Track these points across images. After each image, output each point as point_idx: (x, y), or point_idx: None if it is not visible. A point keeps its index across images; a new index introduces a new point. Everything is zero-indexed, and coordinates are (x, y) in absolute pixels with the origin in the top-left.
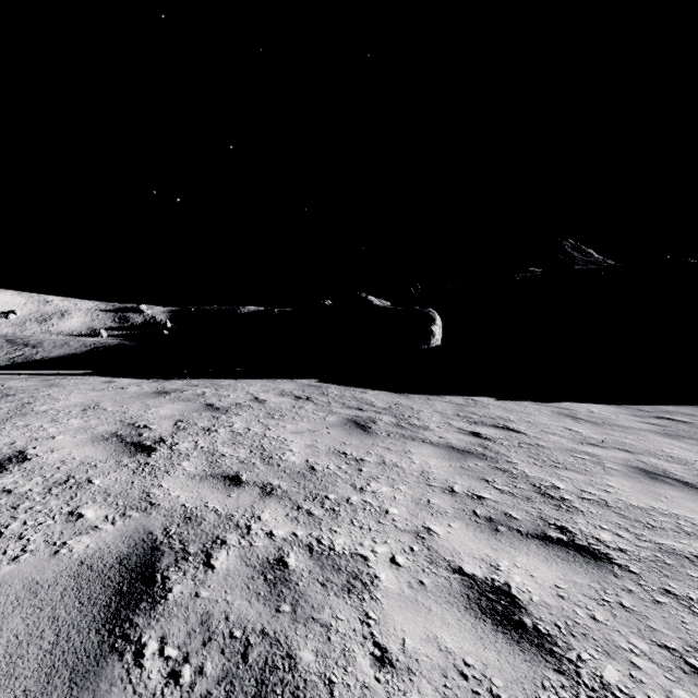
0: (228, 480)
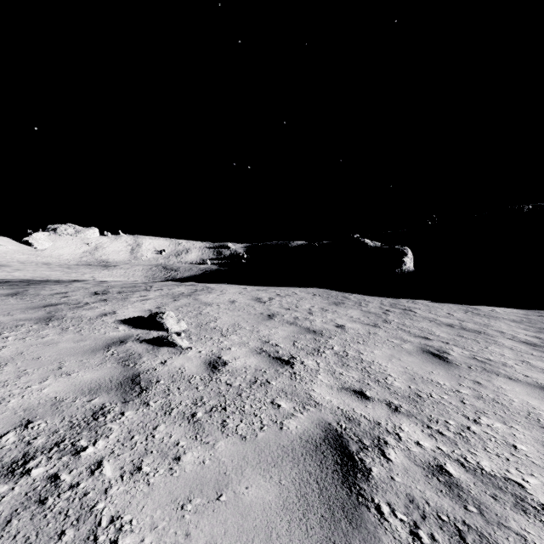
0: (286, 309)
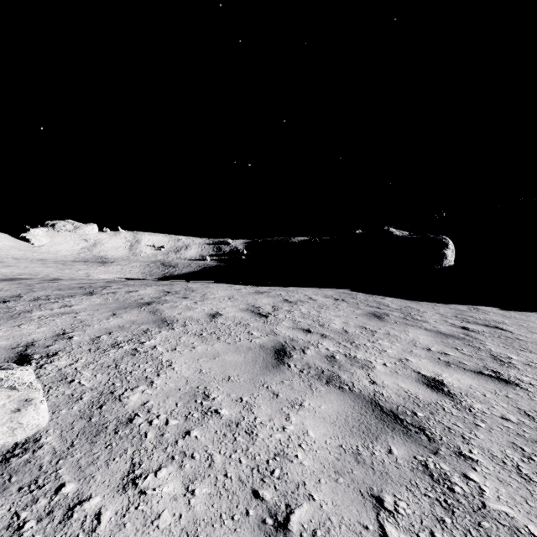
0: (305, 330)
